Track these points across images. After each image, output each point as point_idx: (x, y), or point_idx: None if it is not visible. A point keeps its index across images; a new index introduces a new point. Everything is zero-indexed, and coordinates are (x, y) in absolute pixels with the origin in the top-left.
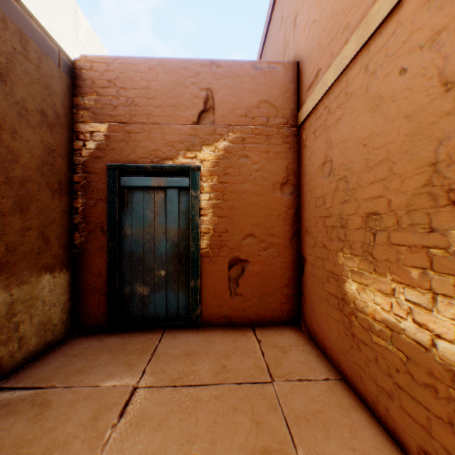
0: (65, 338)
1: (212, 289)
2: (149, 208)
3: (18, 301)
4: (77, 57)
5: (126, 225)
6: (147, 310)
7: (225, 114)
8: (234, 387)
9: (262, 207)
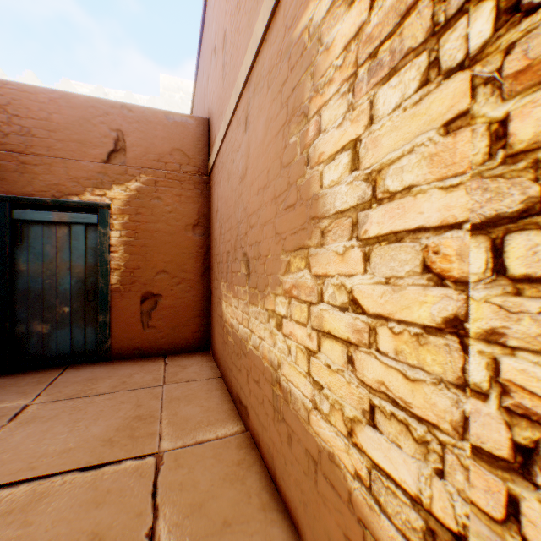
0: None
1: (123, 323)
2: (51, 244)
3: None
4: None
5: (22, 261)
6: (48, 348)
7: (138, 156)
8: (128, 392)
9: (175, 246)
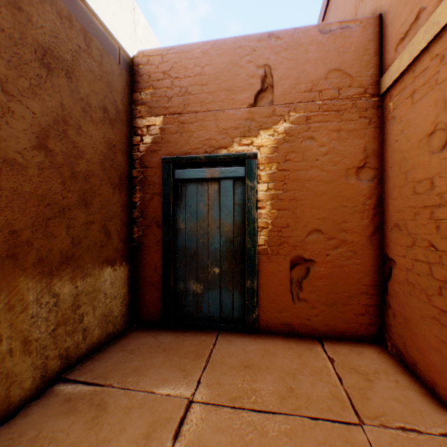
0: (124, 330)
1: (270, 291)
2: (203, 201)
3: (82, 293)
4: (135, 54)
5: (180, 219)
6: (200, 309)
7: (286, 91)
8: (308, 422)
9: (332, 198)
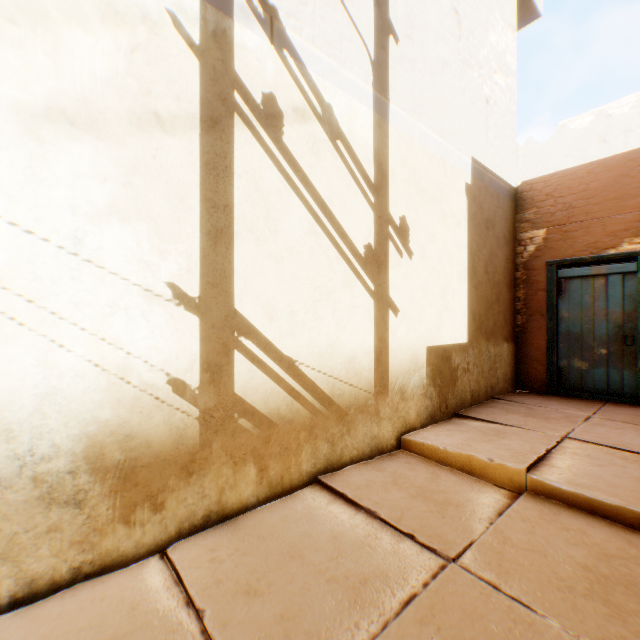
0: (511, 391)
1: None
2: (586, 294)
3: (496, 355)
4: (518, 184)
5: (562, 309)
6: (584, 382)
7: None
8: None
9: None
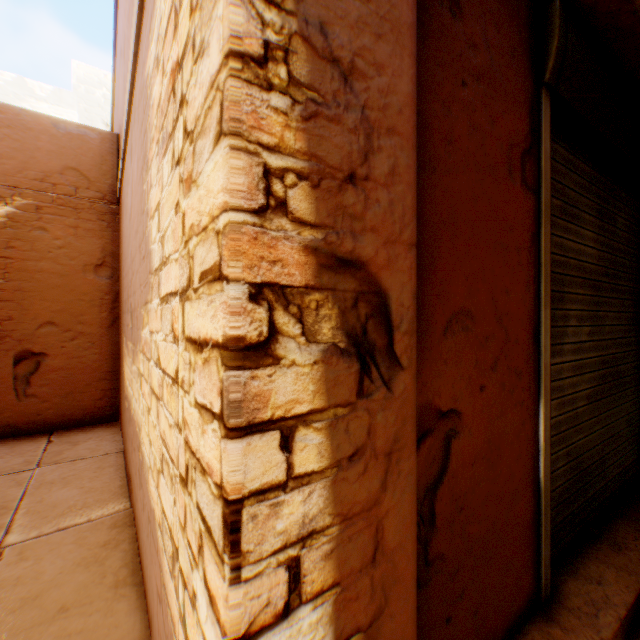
0: None
1: None
2: None
3: None
4: None
5: None
6: None
7: (11, 172)
8: None
9: (70, 291)
